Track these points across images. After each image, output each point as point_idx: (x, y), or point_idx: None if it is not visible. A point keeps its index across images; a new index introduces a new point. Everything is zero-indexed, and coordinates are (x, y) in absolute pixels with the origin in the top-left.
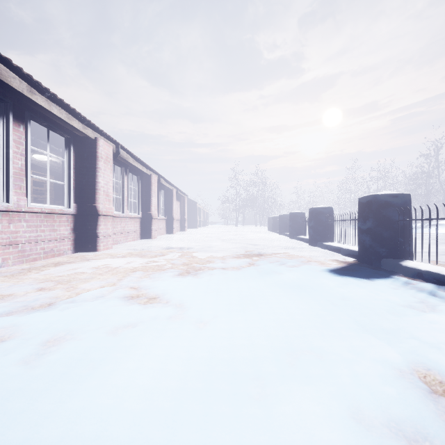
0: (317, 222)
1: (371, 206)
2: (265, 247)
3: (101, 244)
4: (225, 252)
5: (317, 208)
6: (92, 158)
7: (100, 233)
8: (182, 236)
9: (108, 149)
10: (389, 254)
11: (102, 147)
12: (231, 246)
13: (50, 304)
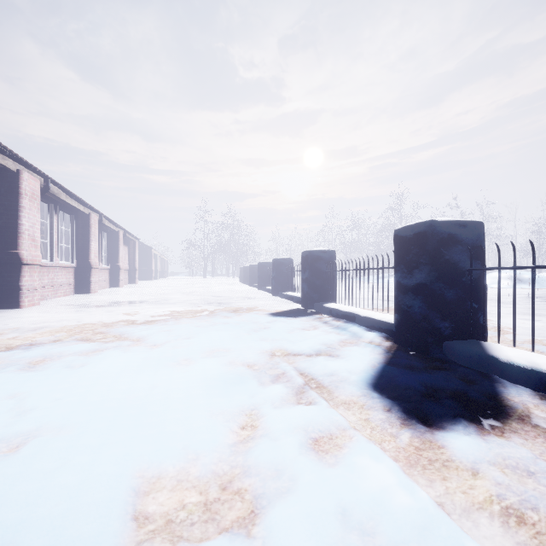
0: (278, 272)
1: (308, 260)
2: (228, 299)
3: (26, 299)
4: (184, 303)
5: (278, 259)
6: (13, 194)
7: (24, 286)
8: (132, 289)
9: (34, 184)
10: (320, 298)
11: (27, 182)
12: (192, 298)
13: (7, 347)
